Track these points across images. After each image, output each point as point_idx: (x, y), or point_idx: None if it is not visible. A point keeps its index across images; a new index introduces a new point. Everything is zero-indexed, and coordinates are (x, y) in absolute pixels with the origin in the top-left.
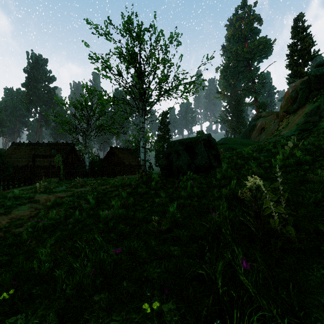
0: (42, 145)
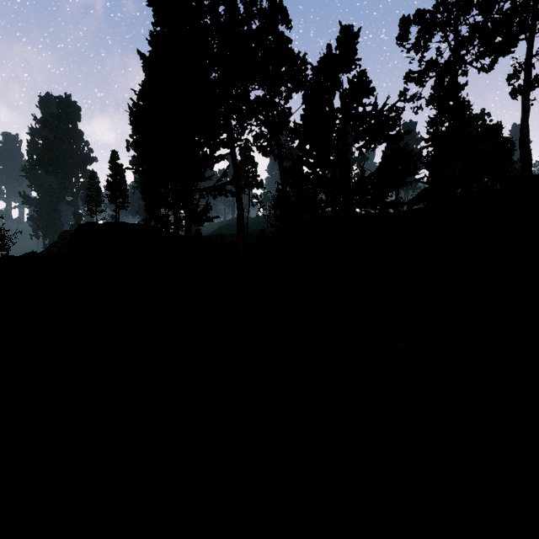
0: None
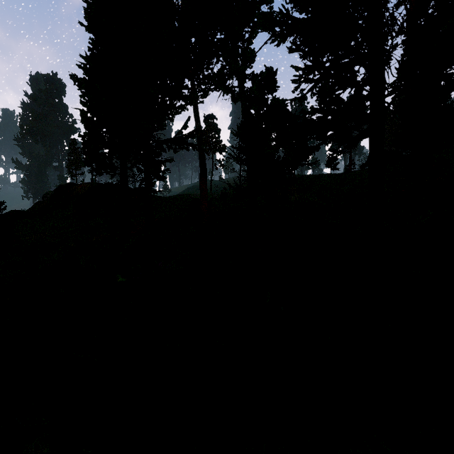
0: None
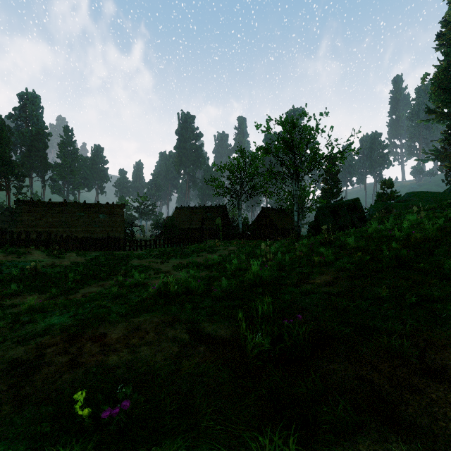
0: (199, 208)
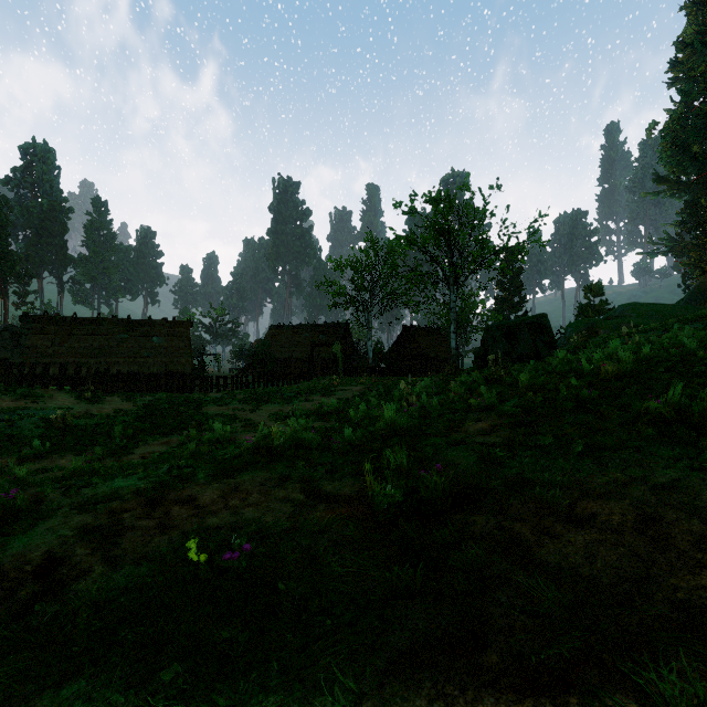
0: (306, 327)
